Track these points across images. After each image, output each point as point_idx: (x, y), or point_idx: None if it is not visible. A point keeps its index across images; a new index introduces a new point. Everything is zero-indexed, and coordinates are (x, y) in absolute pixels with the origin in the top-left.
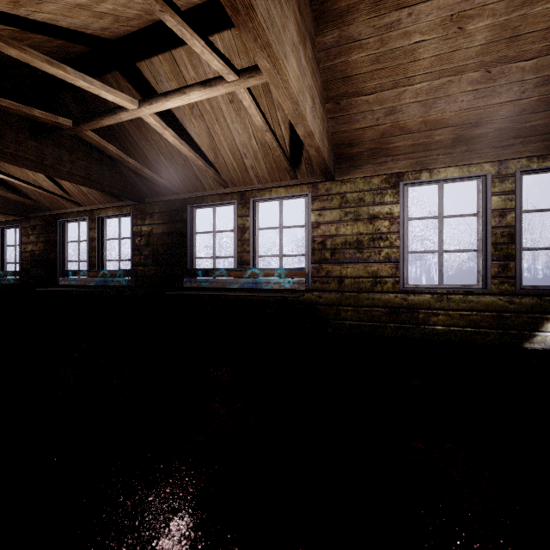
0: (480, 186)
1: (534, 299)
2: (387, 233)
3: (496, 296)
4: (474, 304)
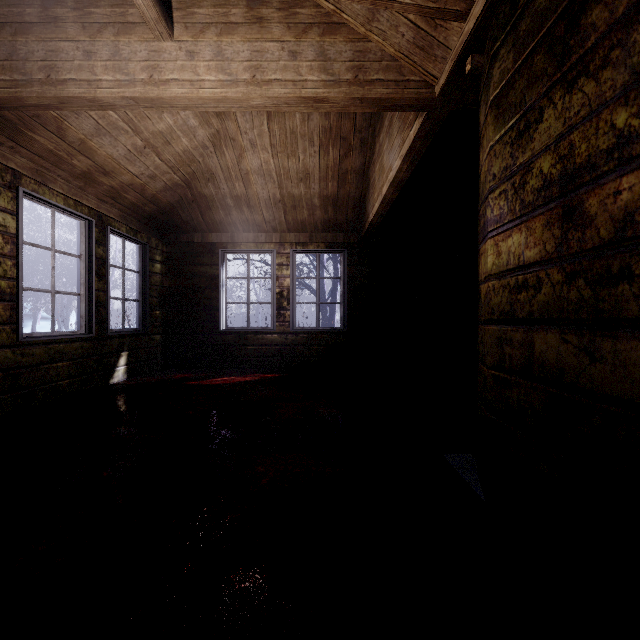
0: (84, 228)
1: (115, 341)
2: (0, 254)
3: (96, 341)
4: (84, 351)
